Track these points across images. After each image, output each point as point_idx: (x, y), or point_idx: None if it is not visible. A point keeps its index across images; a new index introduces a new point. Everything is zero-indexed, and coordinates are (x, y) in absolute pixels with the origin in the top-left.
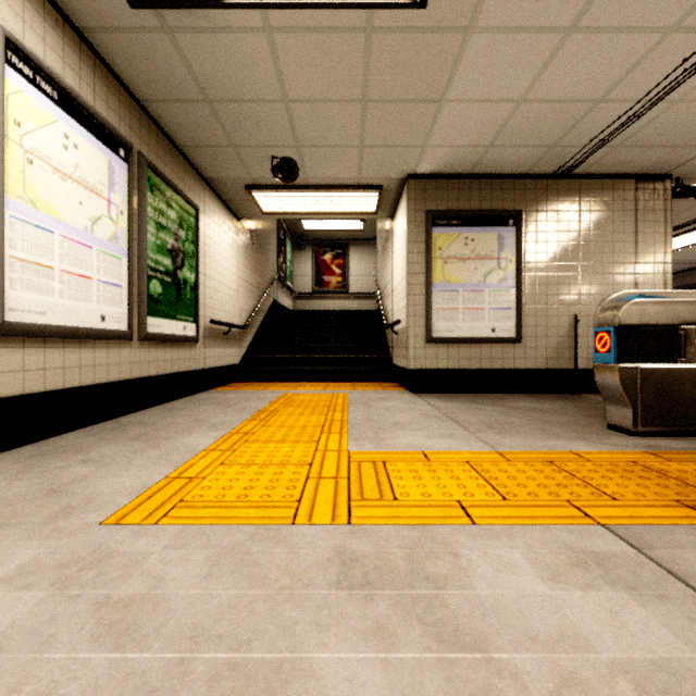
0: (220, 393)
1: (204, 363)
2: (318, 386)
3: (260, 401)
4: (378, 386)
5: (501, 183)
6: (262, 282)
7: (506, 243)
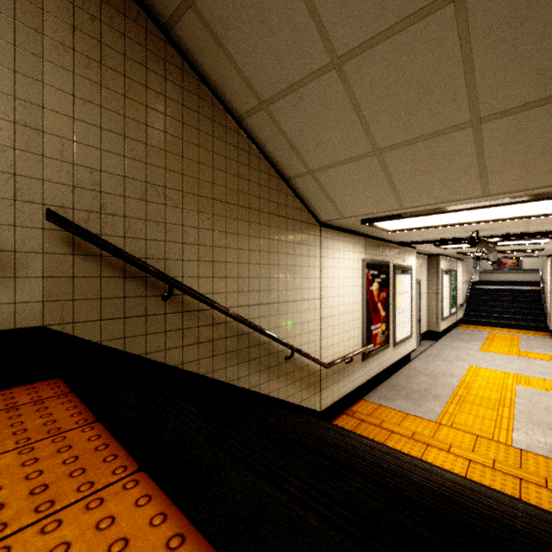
0: (462, 329)
1: (456, 319)
2: (503, 330)
3: (482, 335)
4: (537, 334)
5: None
6: (468, 277)
7: None
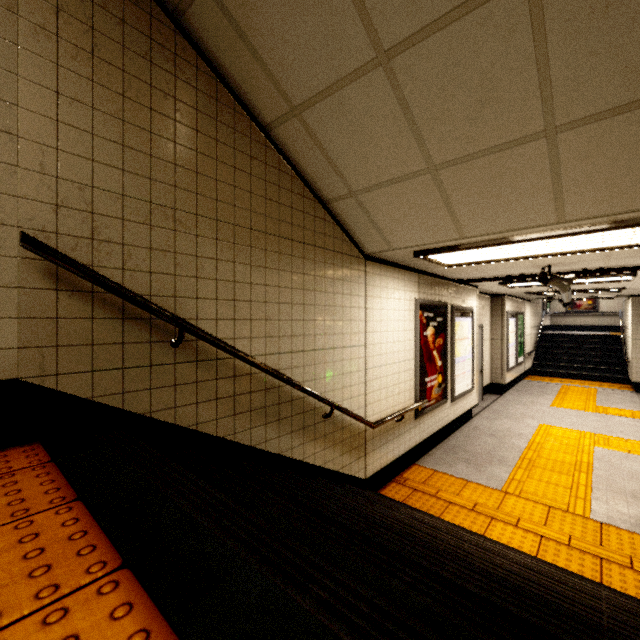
0: (530, 381)
1: (524, 369)
2: (578, 383)
3: (554, 388)
4: (616, 386)
5: None
6: (537, 321)
7: None
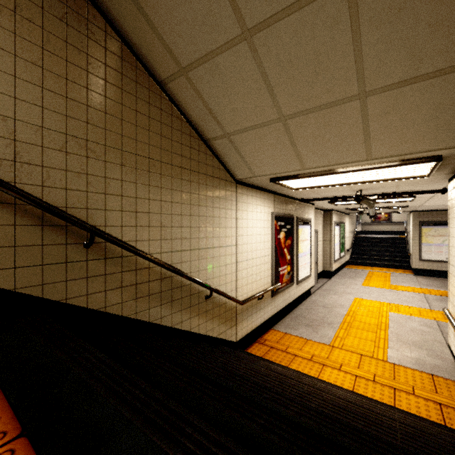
0: (349, 269)
1: (344, 261)
2: (379, 269)
3: (364, 273)
4: (403, 271)
5: None
6: (353, 228)
7: None
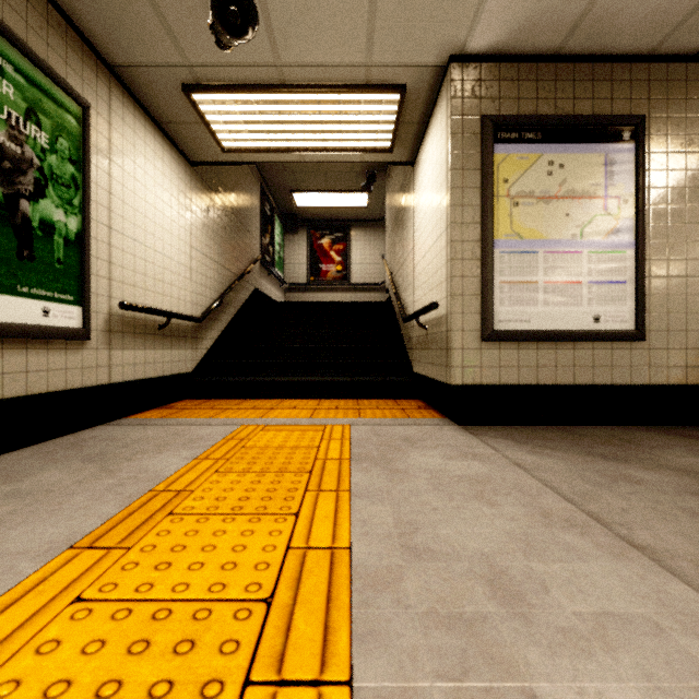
0: (137, 423)
1: (110, 375)
2: (303, 407)
3: (183, 450)
4: (396, 407)
5: (610, 69)
6: (236, 262)
7: (618, 170)
